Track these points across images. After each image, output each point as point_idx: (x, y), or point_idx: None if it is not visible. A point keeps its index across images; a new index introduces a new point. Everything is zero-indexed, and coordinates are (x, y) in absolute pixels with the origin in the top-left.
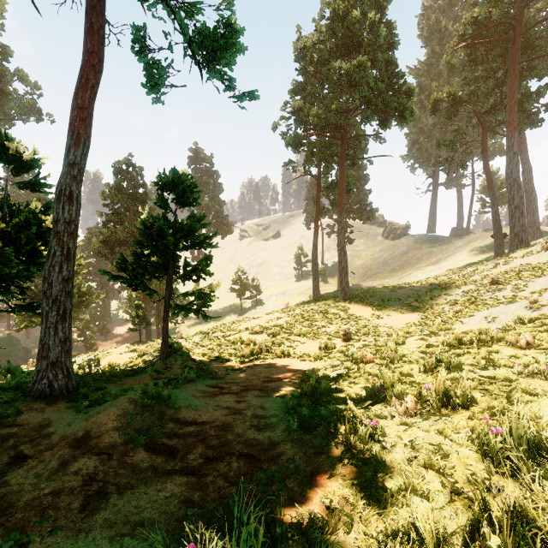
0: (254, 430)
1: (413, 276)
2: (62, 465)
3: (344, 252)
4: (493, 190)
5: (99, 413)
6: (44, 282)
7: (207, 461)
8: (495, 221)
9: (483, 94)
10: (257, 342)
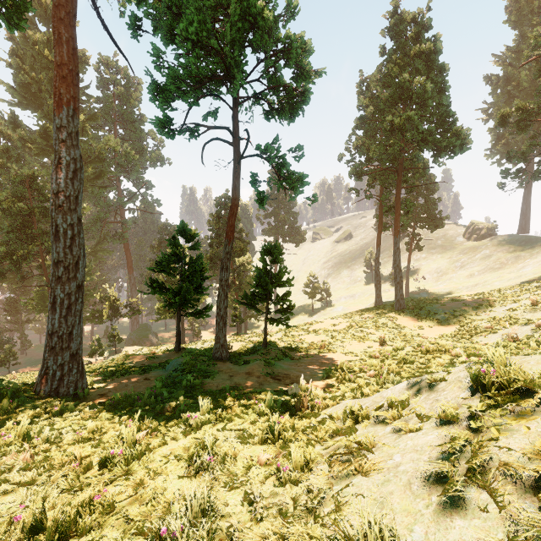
0: (310, 378)
1: (488, 284)
2: (247, 378)
3: (399, 269)
4: None
5: (251, 366)
6: (217, 308)
7: (292, 383)
8: None
9: None
10: (318, 341)
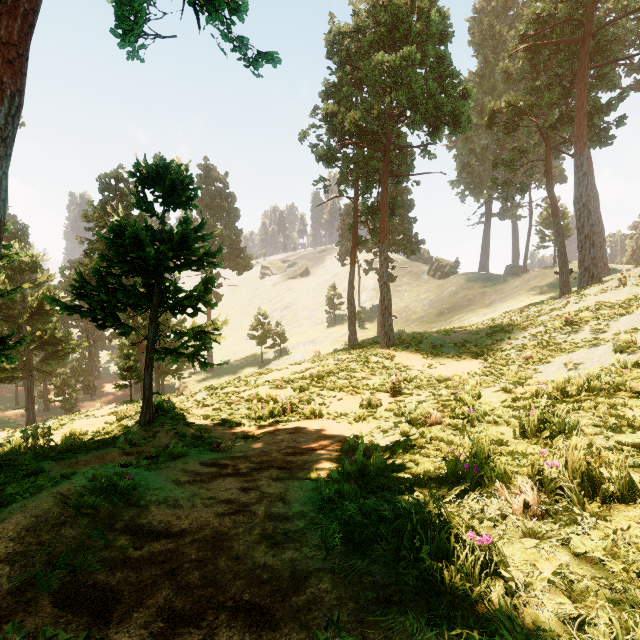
0: (266, 546)
1: (465, 319)
2: None
3: (387, 288)
4: (558, 218)
5: None
6: None
7: (169, 628)
8: (560, 254)
9: (547, 105)
10: (278, 398)
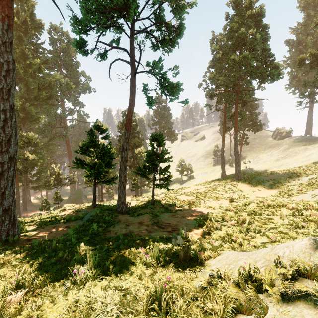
0: (185, 226)
1: (289, 164)
2: (139, 226)
3: (237, 154)
4: None
5: (142, 217)
6: (119, 176)
7: (172, 230)
8: None
9: None
10: (188, 199)
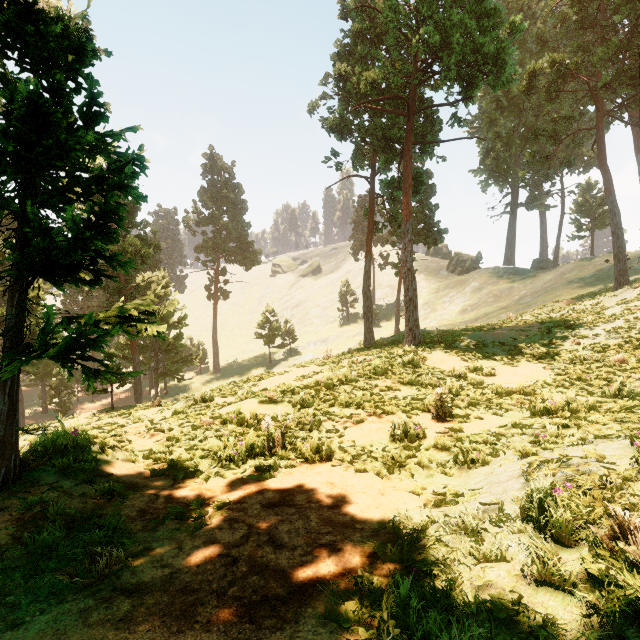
0: None
1: (493, 316)
2: None
3: (412, 275)
4: (613, 195)
5: None
6: None
7: None
8: (616, 237)
9: (600, 61)
10: (263, 425)
